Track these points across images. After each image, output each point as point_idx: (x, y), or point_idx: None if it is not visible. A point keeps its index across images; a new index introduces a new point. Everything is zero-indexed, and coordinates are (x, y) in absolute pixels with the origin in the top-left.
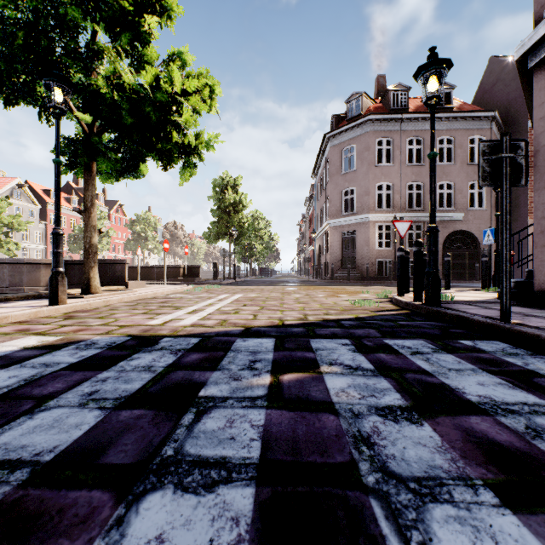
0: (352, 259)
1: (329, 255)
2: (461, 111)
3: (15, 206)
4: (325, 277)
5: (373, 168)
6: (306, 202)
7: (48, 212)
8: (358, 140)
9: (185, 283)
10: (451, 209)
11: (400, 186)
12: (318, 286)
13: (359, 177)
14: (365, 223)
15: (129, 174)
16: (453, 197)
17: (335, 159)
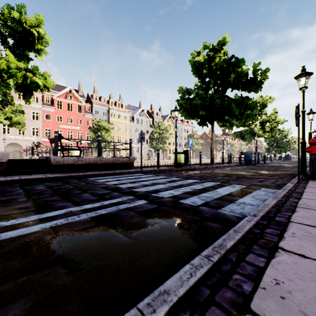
0: None
1: None
2: None
3: None
4: None
5: None
6: None
7: None
8: None
9: None
10: None
11: None
12: None
13: None
14: None
15: None
16: None
17: None
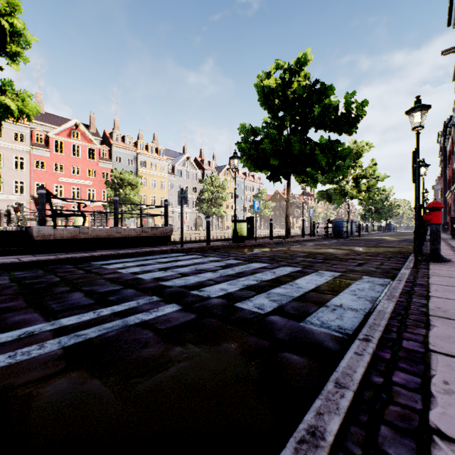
0: None
1: None
2: None
3: None
4: None
5: None
6: None
7: None
8: None
9: None
10: None
11: None
12: None
13: None
14: None
15: None
16: None
17: (436, 193)
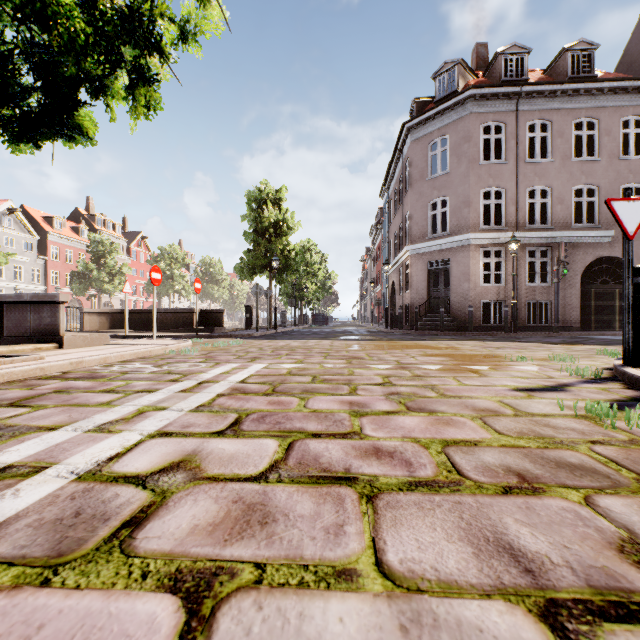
0: (443, 300)
1: (410, 294)
2: (611, 78)
3: (5, 236)
4: (403, 326)
5: (476, 166)
6: (371, 230)
7: (48, 244)
8: (452, 128)
9: (194, 336)
10: (594, 226)
11: (517, 193)
12: (402, 341)
13: (455, 181)
14: (464, 248)
15: (49, 129)
16: (596, 207)
17: (417, 159)
